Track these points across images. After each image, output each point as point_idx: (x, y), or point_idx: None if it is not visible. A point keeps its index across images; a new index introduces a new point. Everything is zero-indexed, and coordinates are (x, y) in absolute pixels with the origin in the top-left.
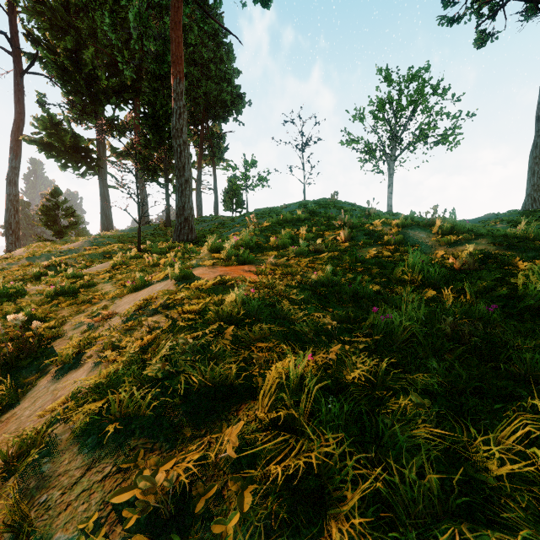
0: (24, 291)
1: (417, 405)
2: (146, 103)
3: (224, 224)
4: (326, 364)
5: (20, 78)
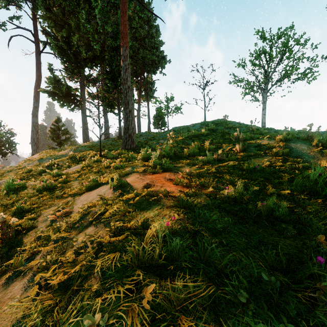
0: (26, 185)
1: None
2: (107, 65)
3: (154, 137)
4: None
5: (39, 55)
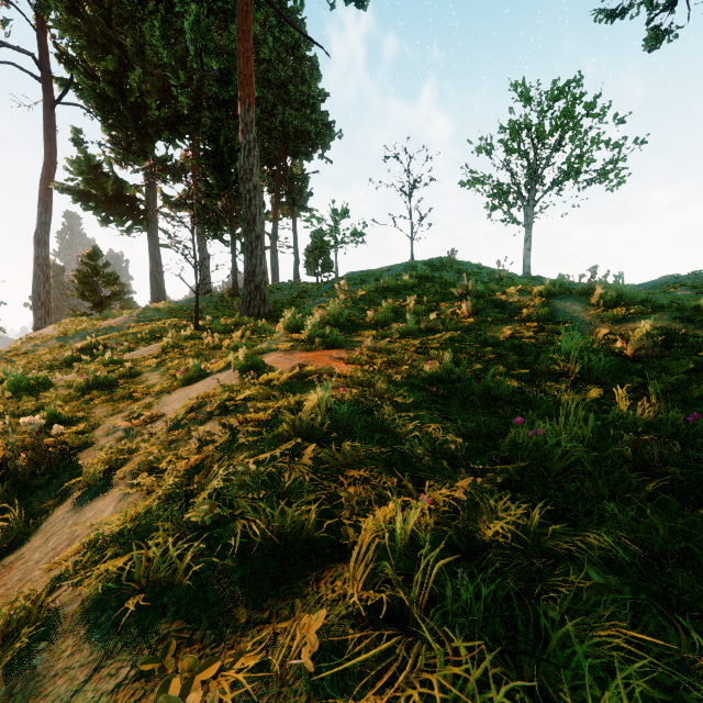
0: (49, 382)
1: (596, 584)
2: (207, 137)
3: (307, 292)
4: (450, 504)
5: (51, 110)
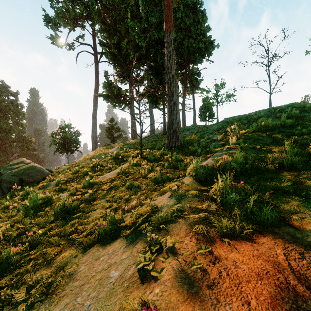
0: (53, 199)
1: None
2: (152, 61)
3: (201, 131)
4: None
5: (97, 65)
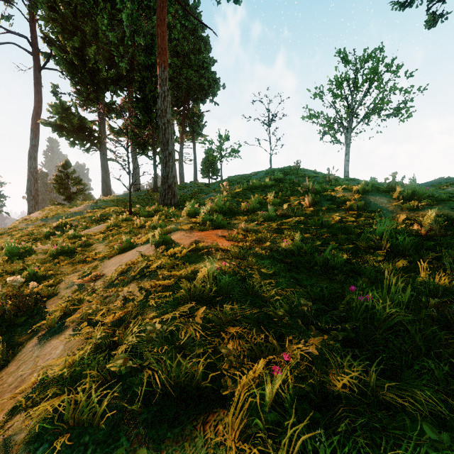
0: (32, 250)
1: (429, 439)
2: (137, 89)
3: (202, 189)
4: (304, 356)
5: (39, 73)
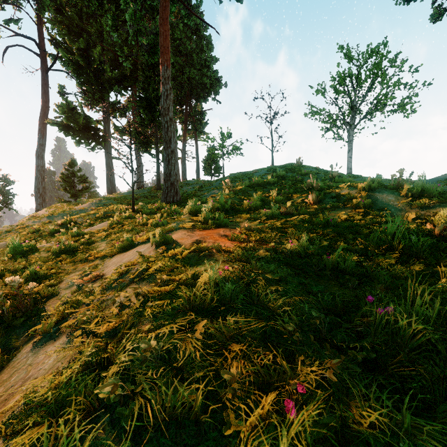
0: (36, 248)
1: None
2: (141, 88)
3: (204, 187)
4: (319, 381)
5: (46, 74)
